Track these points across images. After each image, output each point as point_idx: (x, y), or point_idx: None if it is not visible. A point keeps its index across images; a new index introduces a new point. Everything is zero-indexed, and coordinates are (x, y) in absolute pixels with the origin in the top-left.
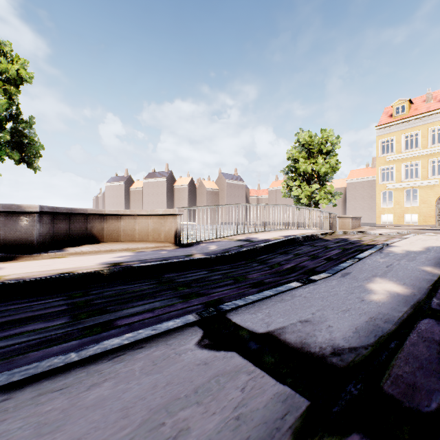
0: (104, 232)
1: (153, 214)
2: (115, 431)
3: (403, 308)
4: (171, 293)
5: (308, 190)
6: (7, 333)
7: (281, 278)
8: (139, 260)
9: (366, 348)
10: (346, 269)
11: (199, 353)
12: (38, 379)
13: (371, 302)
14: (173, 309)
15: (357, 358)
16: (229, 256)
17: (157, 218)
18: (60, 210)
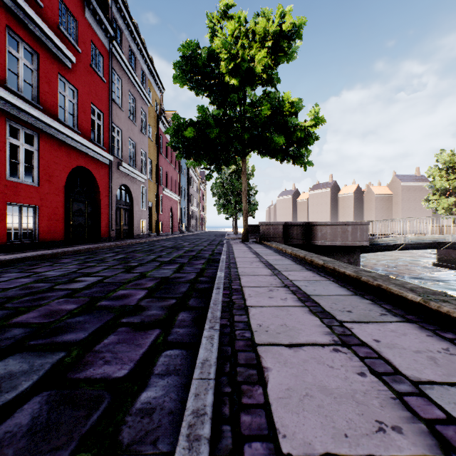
0: None
1: None
2: None
3: None
4: None
5: (444, 202)
6: None
7: None
8: None
9: None
10: None
11: None
12: None
13: None
14: None
15: None
16: None
17: None
18: None
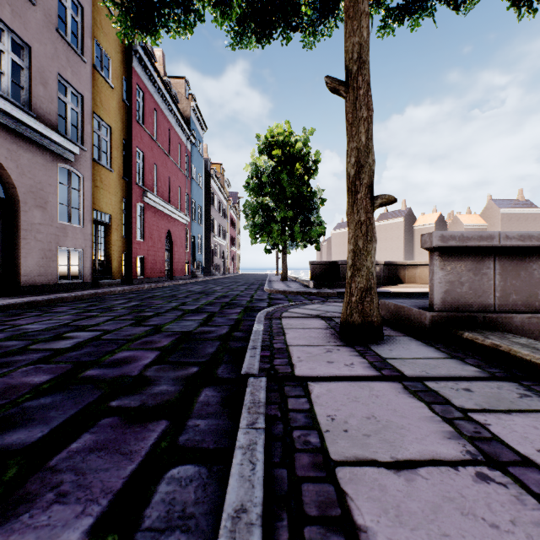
0: (405, 276)
1: None
2: None
3: None
4: None
5: None
6: None
7: None
8: None
9: None
10: None
11: None
12: None
13: None
14: None
15: None
16: None
17: None
18: (386, 263)
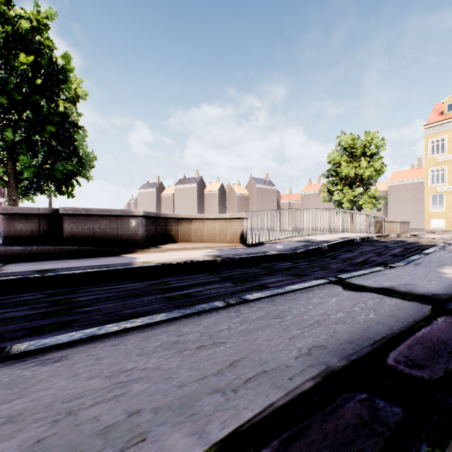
0: (179, 233)
1: (220, 218)
2: (342, 309)
3: None
4: (281, 273)
5: (350, 194)
6: (206, 288)
7: (359, 267)
8: (231, 254)
9: None
10: (416, 261)
11: (349, 292)
12: (275, 296)
13: (447, 278)
14: (295, 281)
15: (450, 296)
16: (301, 253)
17: (223, 222)
18: (151, 215)
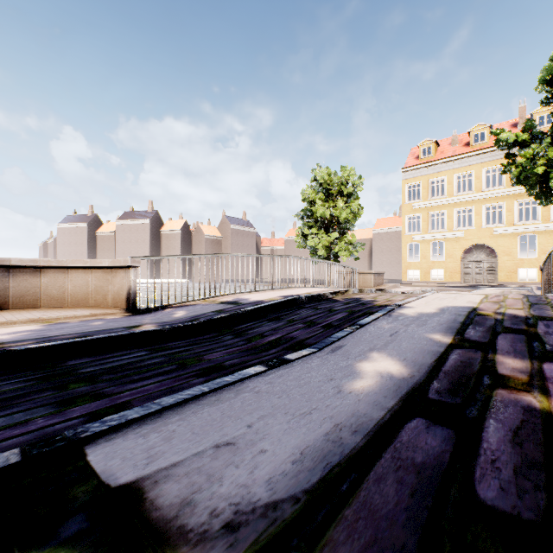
0: (9, 293)
1: (95, 267)
2: None
3: (390, 401)
4: (48, 396)
5: (326, 239)
6: None
7: (253, 357)
8: (39, 338)
9: (296, 502)
10: (340, 341)
11: None
12: None
13: (350, 394)
14: (19, 431)
15: (268, 533)
16: (197, 326)
17: (101, 273)
18: None
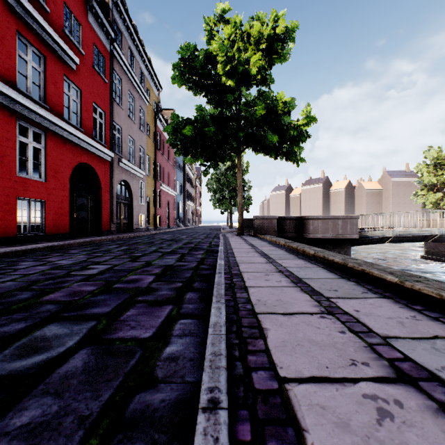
0: None
1: None
2: None
3: None
4: None
5: (432, 197)
6: None
7: None
8: None
9: None
10: None
11: None
12: None
13: None
14: None
15: None
16: None
17: None
18: None
